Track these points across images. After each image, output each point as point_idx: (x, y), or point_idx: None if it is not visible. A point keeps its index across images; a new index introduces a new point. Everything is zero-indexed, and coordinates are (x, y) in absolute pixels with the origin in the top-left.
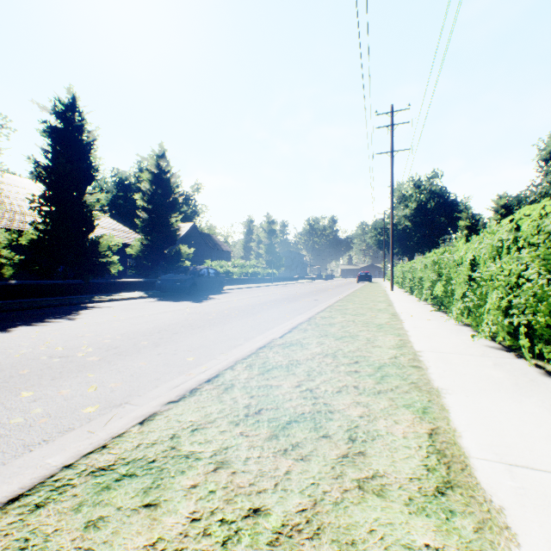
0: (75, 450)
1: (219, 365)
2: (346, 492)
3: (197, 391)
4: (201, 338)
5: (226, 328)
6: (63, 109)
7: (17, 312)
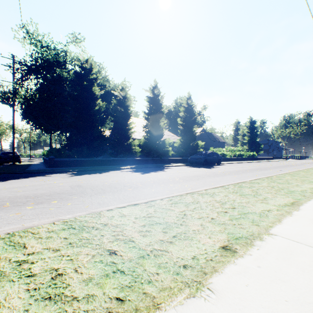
0: (193, 191)
1: (223, 184)
2: (257, 202)
3: (217, 188)
4: (214, 179)
5: (224, 177)
6: (152, 89)
7: (145, 168)
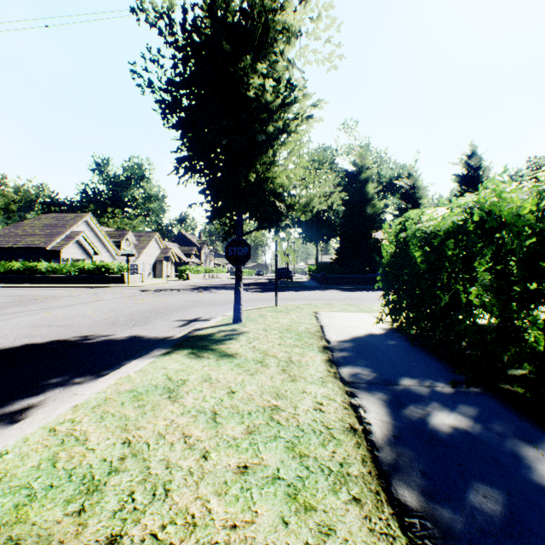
0: None
1: None
2: None
3: None
4: None
5: None
6: (465, 160)
7: None
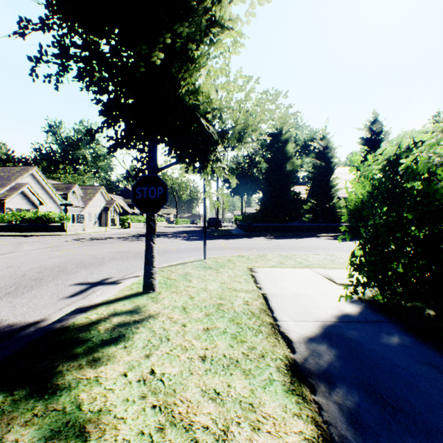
0: None
1: None
2: None
3: None
4: None
5: None
6: (369, 126)
7: None
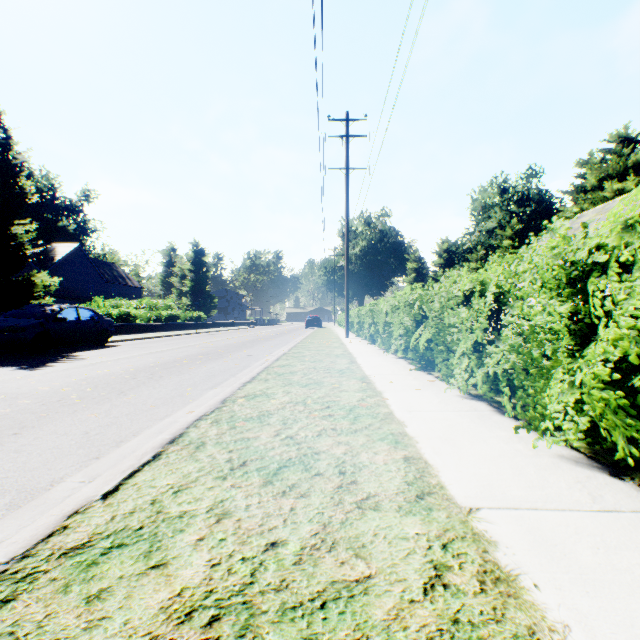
0: None
1: None
2: None
3: None
4: None
5: (5, 448)
6: None
7: None
